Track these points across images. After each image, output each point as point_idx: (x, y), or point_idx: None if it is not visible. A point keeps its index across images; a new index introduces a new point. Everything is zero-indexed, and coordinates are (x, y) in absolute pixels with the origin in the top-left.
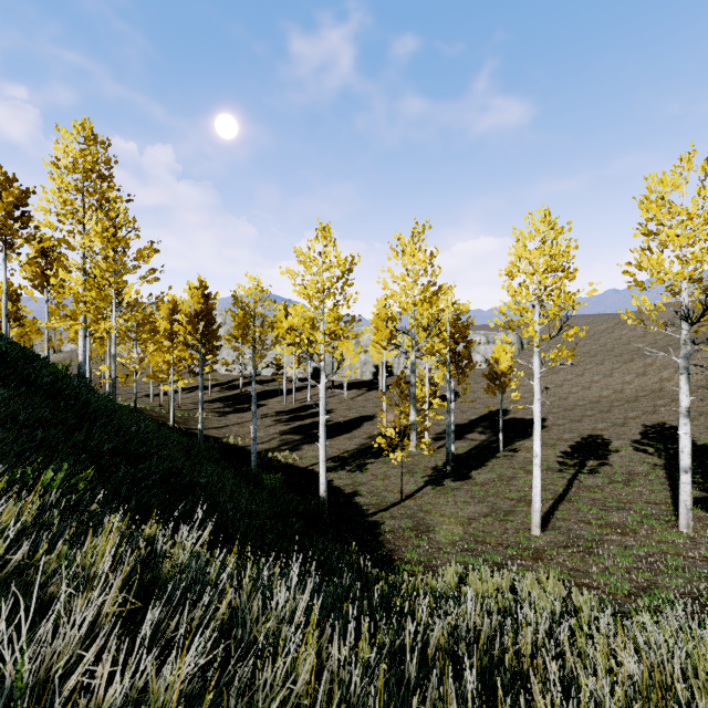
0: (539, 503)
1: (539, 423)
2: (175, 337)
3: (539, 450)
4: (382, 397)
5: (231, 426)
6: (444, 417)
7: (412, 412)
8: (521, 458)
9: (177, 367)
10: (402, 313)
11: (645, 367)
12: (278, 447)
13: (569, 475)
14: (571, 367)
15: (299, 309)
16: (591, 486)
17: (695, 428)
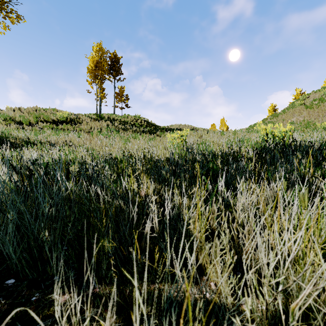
0: None
1: None
2: None
3: None
4: None
5: None
6: None
7: None
8: None
9: None
10: None
11: None
12: None
13: None
14: None
15: None
16: None
17: None
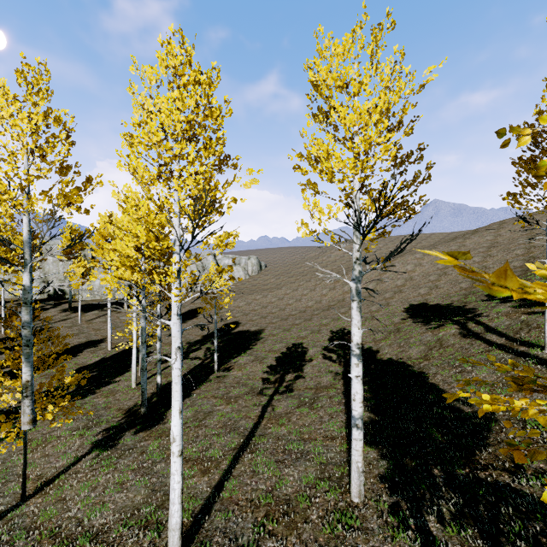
0: (177, 516)
1: (178, 386)
2: None
3: (177, 430)
4: None
5: None
6: None
7: (23, 367)
8: (231, 379)
9: None
10: None
11: (335, 283)
12: None
13: (266, 398)
14: (290, 284)
15: None
16: (281, 414)
17: (363, 332)
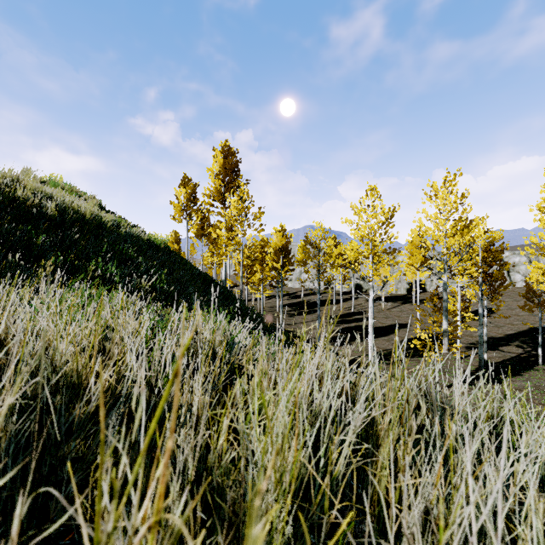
0: None
1: None
2: (263, 263)
3: None
4: (417, 309)
5: (298, 324)
6: (476, 329)
7: (443, 321)
8: None
9: (263, 282)
10: (434, 244)
11: None
12: (331, 341)
13: None
14: None
15: (354, 245)
16: None
17: None
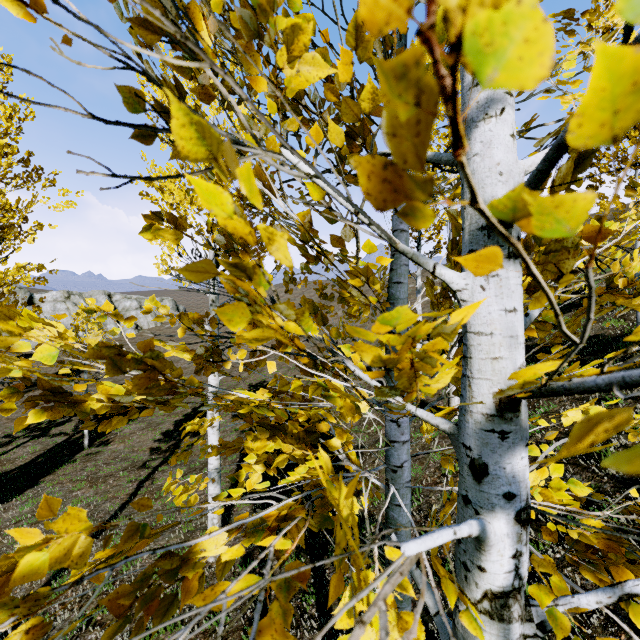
0: None
1: None
2: None
3: None
4: None
5: None
6: None
7: None
8: (107, 454)
9: None
10: None
11: None
12: None
13: (148, 471)
14: None
15: None
16: (160, 487)
17: None
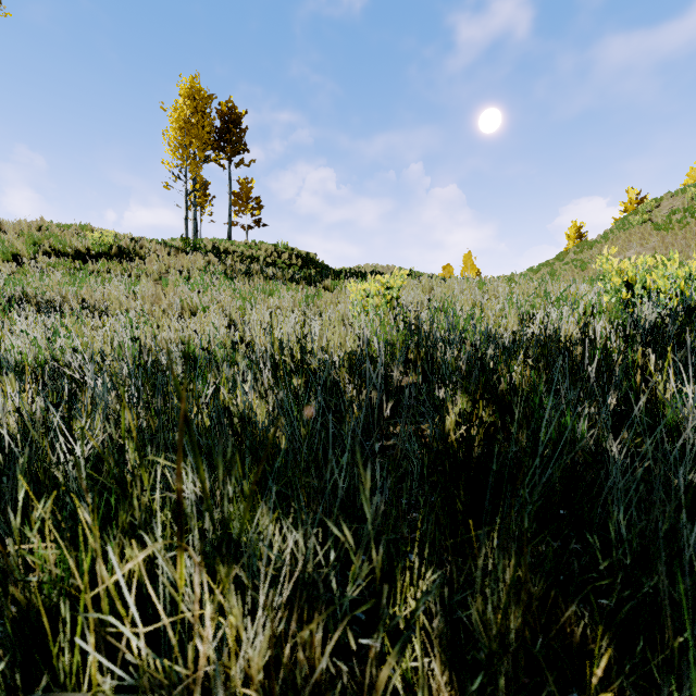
0: None
1: None
2: None
3: None
4: None
5: None
6: None
7: None
8: None
9: None
10: None
11: None
12: None
13: None
14: None
15: None
16: None
17: None
